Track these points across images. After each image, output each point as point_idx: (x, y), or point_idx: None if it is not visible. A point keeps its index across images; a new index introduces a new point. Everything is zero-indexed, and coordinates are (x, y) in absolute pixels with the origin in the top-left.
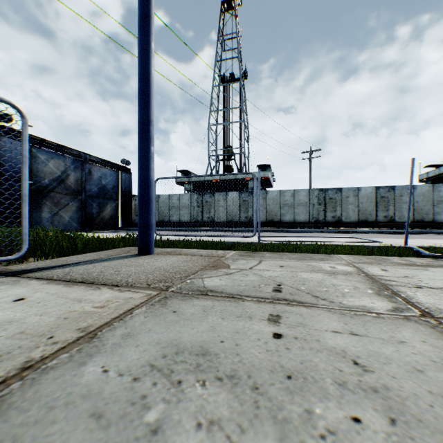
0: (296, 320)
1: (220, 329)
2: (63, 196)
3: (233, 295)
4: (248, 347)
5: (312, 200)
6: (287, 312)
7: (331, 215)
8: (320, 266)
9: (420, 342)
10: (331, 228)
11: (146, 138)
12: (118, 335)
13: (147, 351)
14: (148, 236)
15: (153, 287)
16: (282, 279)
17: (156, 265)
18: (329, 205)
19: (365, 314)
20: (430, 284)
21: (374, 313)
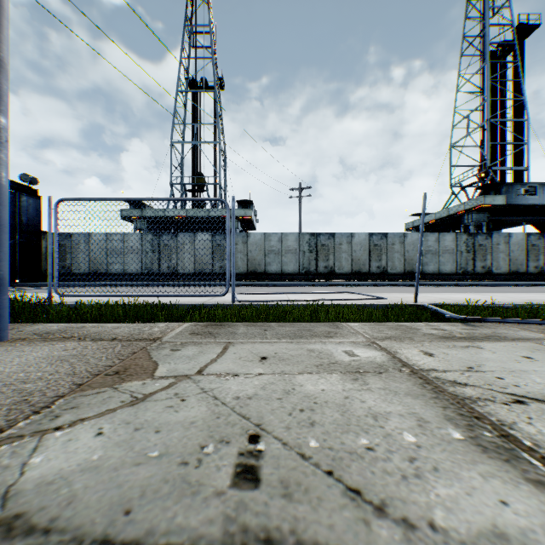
0: None
1: None
2: None
3: None
4: None
5: (302, 246)
6: None
7: (323, 265)
8: (330, 353)
9: None
10: (324, 281)
11: None
12: None
13: None
14: None
15: None
16: (262, 409)
17: None
18: (321, 253)
19: None
20: (525, 388)
21: None
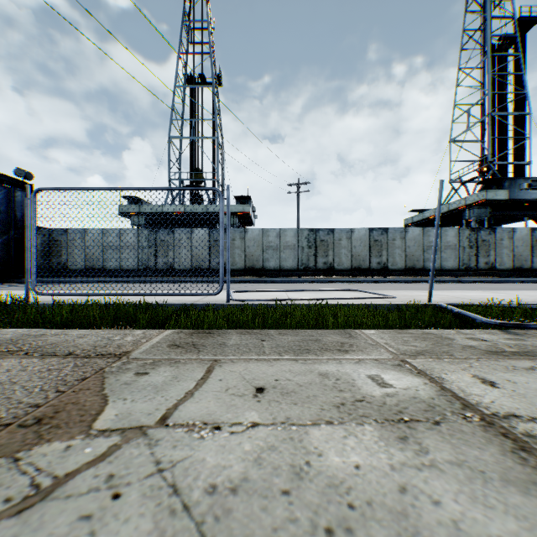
0: None
1: None
2: None
3: None
4: None
5: (301, 242)
6: None
7: (322, 261)
8: (351, 380)
9: None
10: (323, 277)
11: None
12: None
13: None
14: None
15: None
16: (255, 528)
17: None
18: (320, 248)
19: None
20: None
21: None
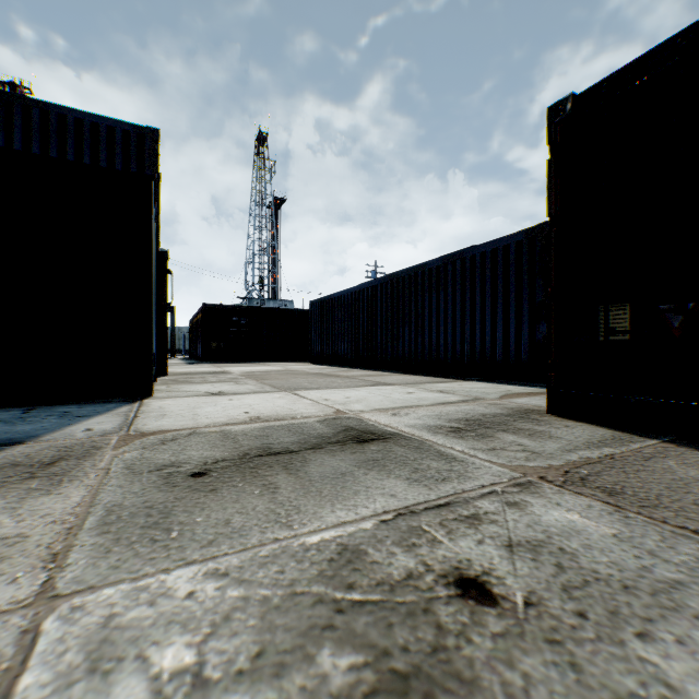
0: None
1: None
2: None
3: None
4: None
5: None
6: None
7: None
8: None
9: None
10: None
11: None
12: None
13: None
14: None
15: None
16: None
17: None
18: None
19: None
20: None
21: None
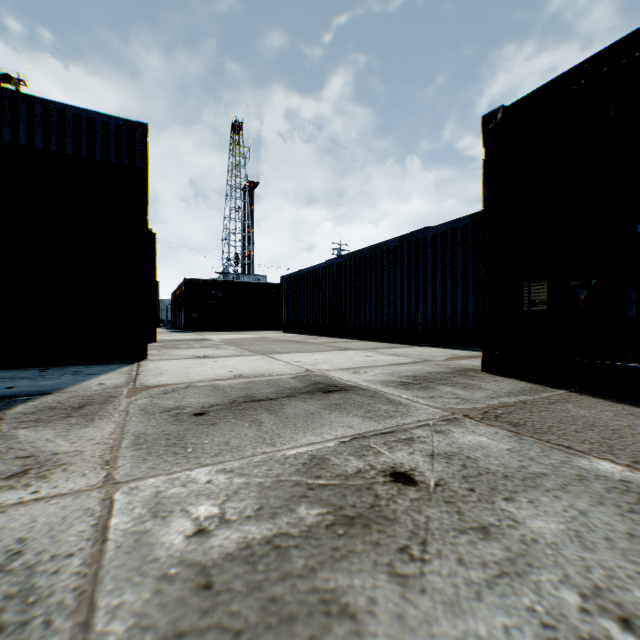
0: None
1: None
2: None
3: None
4: None
5: None
6: None
7: None
8: None
9: None
10: None
11: None
12: None
13: None
14: None
15: None
16: None
17: None
18: None
19: None
20: None
21: None
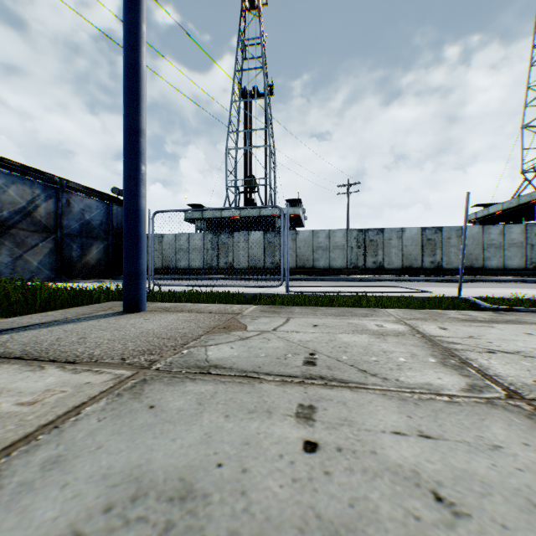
0: (338, 413)
1: (219, 439)
2: (29, 234)
3: (247, 372)
4: (262, 474)
5: (350, 242)
6: (325, 399)
7: (372, 260)
8: (364, 325)
9: (521, 445)
10: (372, 276)
11: (134, 153)
12: (37, 462)
13: (80, 497)
14: (137, 287)
15: (129, 363)
16: (316, 345)
17: (143, 327)
18: (369, 248)
19: (433, 398)
20: (503, 347)
21: (446, 396)
